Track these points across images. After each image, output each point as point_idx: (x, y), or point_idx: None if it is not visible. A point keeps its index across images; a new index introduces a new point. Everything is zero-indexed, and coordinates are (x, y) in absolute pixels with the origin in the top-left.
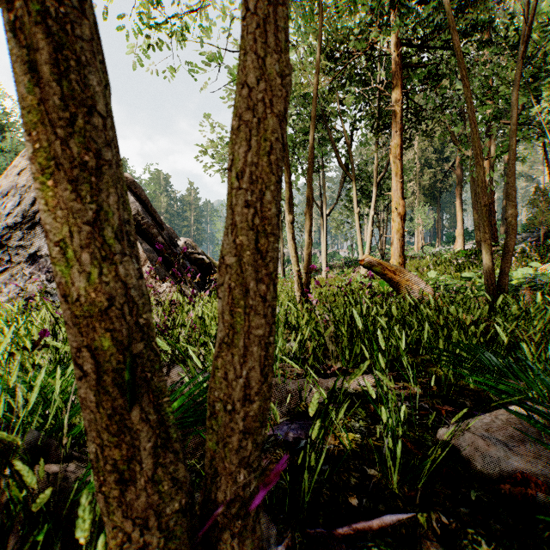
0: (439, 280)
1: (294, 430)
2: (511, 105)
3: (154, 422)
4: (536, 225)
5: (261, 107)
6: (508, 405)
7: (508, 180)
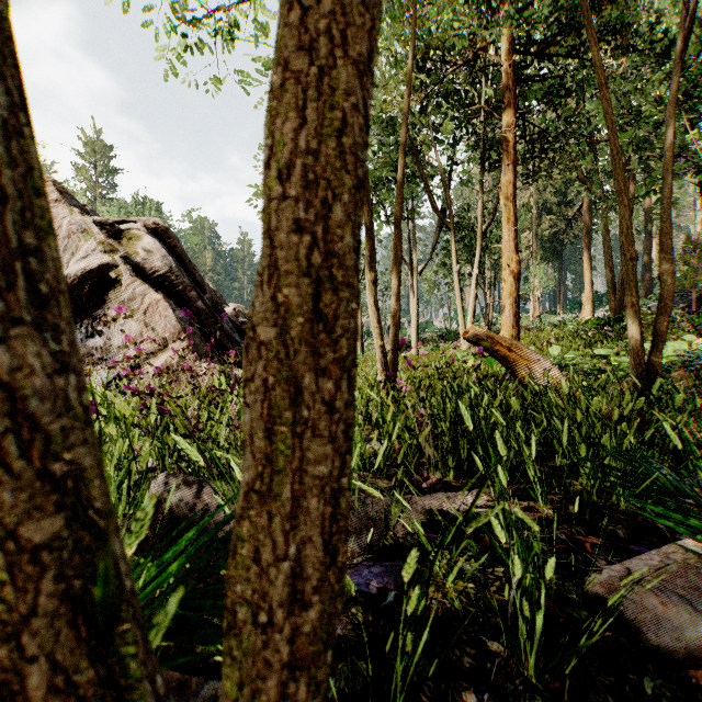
0: (565, 358)
1: (378, 577)
2: (666, 125)
3: (89, 685)
4: (686, 287)
5: (325, 47)
6: (677, 535)
7: (661, 226)
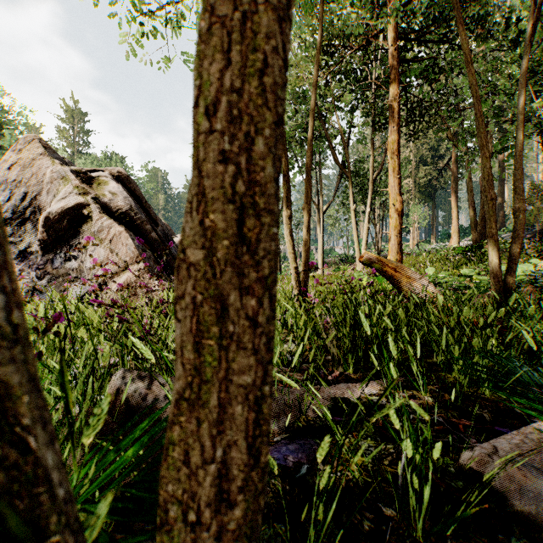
0: (438, 277)
1: (294, 453)
2: (518, 94)
3: None
4: (531, 222)
5: None
6: (532, 418)
7: (515, 173)
